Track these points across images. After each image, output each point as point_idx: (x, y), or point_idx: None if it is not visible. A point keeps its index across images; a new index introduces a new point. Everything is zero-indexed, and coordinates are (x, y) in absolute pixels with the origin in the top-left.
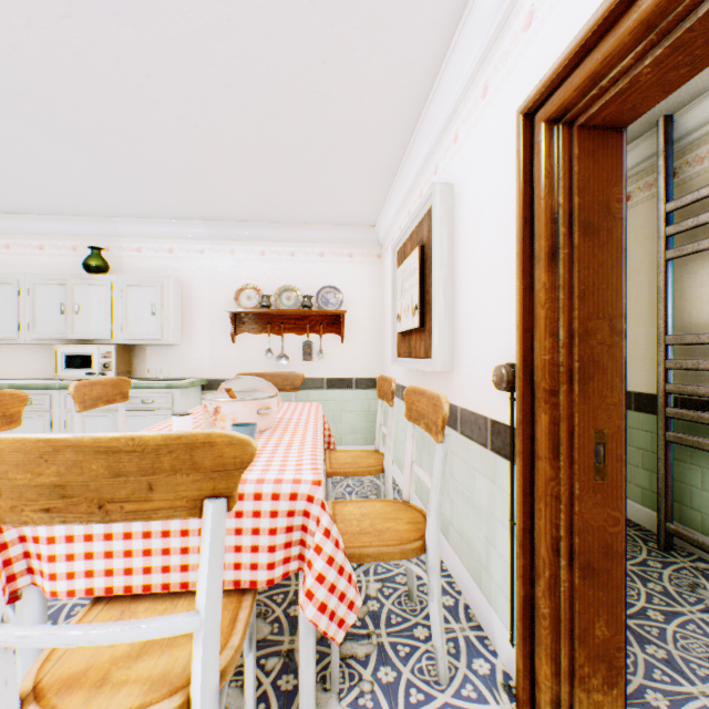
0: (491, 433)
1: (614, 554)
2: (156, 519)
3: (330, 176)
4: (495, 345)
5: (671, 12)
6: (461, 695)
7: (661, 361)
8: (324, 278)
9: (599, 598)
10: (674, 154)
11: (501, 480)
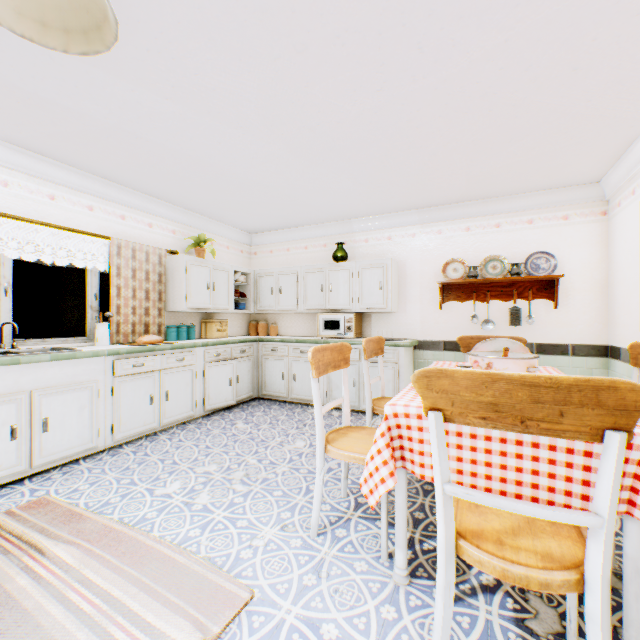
0: None
1: None
2: (562, 437)
3: (559, 144)
4: None
5: None
6: None
7: None
8: (532, 244)
9: None
10: None
11: None
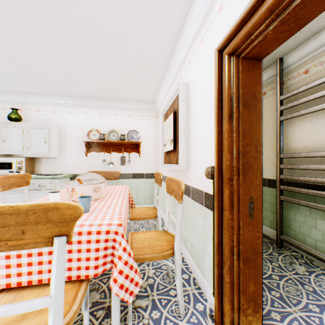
0: (204, 198)
1: (257, 252)
2: (27, 248)
3: (133, 78)
4: (206, 157)
5: (281, 5)
6: (190, 321)
7: (278, 165)
8: (130, 126)
9: (251, 273)
10: (283, 75)
11: (209, 220)
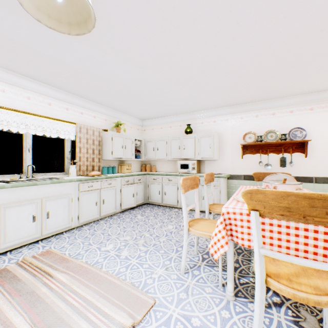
0: None
1: None
2: (327, 225)
3: (310, 70)
4: None
5: None
6: None
7: None
8: (292, 124)
9: None
10: None
11: None
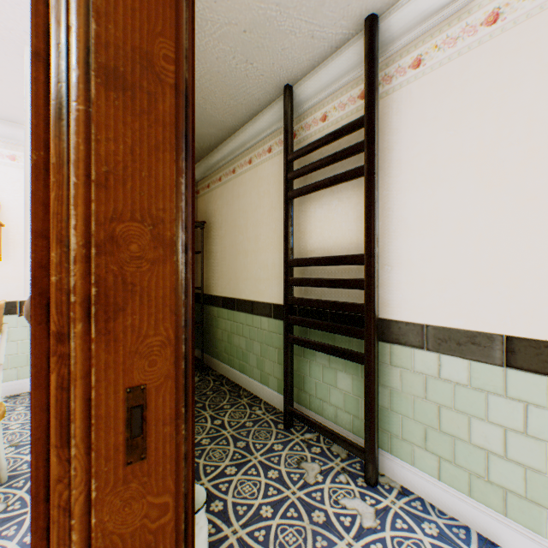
0: None
1: None
2: None
3: None
4: None
5: None
6: None
7: (286, 279)
8: None
9: None
10: (295, 120)
11: None
